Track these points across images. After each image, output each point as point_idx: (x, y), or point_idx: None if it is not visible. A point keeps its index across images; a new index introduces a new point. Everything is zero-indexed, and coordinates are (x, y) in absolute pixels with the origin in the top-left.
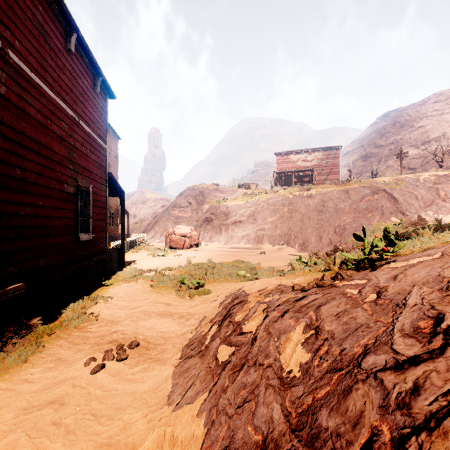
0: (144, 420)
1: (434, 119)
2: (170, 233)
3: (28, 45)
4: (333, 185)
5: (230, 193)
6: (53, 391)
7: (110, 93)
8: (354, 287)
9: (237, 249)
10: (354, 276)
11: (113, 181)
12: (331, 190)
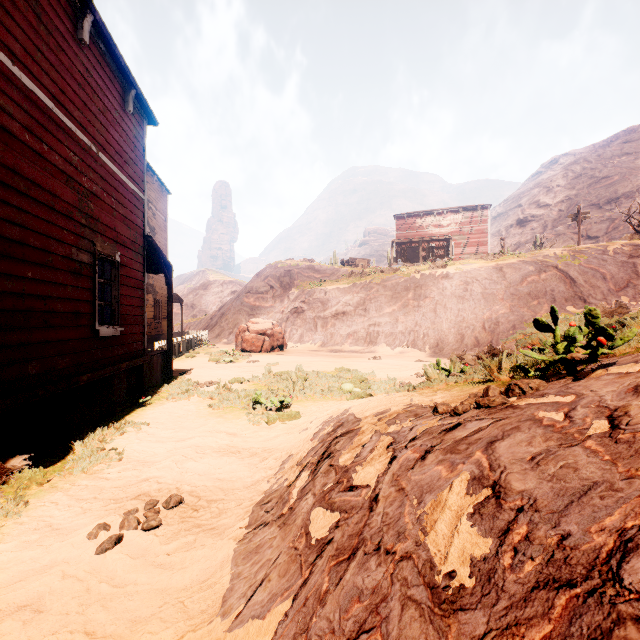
0: None
1: (624, 166)
2: (242, 330)
3: (7, 20)
4: (480, 260)
5: (330, 272)
6: (26, 587)
7: (148, 115)
8: (552, 409)
9: (339, 353)
10: (544, 390)
11: (154, 248)
12: (477, 268)
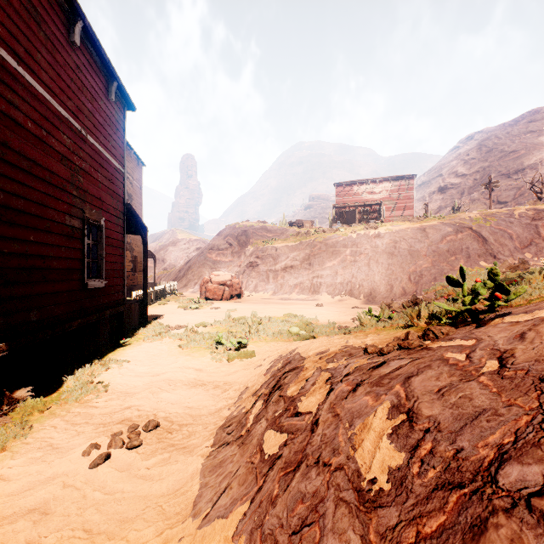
0: (158, 541)
1: (529, 142)
2: (206, 281)
3: (14, 29)
4: (406, 222)
5: (280, 232)
6: (34, 494)
7: (128, 102)
8: (457, 351)
9: (288, 301)
10: (453, 334)
11: (133, 214)
12: (404, 228)
